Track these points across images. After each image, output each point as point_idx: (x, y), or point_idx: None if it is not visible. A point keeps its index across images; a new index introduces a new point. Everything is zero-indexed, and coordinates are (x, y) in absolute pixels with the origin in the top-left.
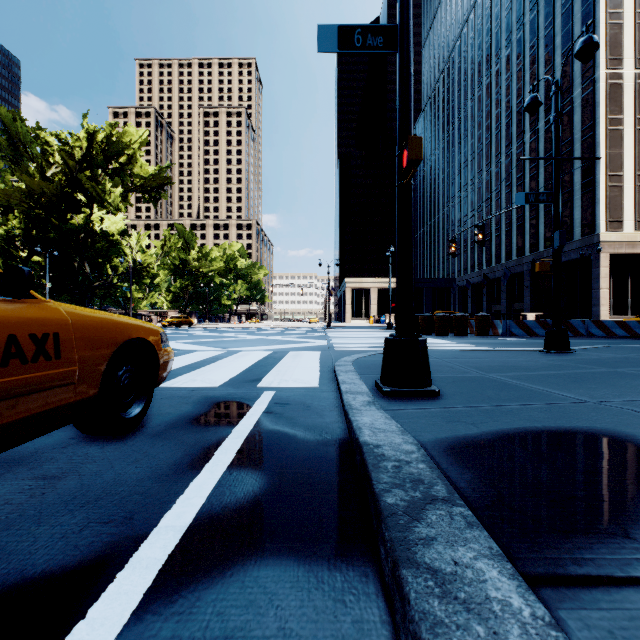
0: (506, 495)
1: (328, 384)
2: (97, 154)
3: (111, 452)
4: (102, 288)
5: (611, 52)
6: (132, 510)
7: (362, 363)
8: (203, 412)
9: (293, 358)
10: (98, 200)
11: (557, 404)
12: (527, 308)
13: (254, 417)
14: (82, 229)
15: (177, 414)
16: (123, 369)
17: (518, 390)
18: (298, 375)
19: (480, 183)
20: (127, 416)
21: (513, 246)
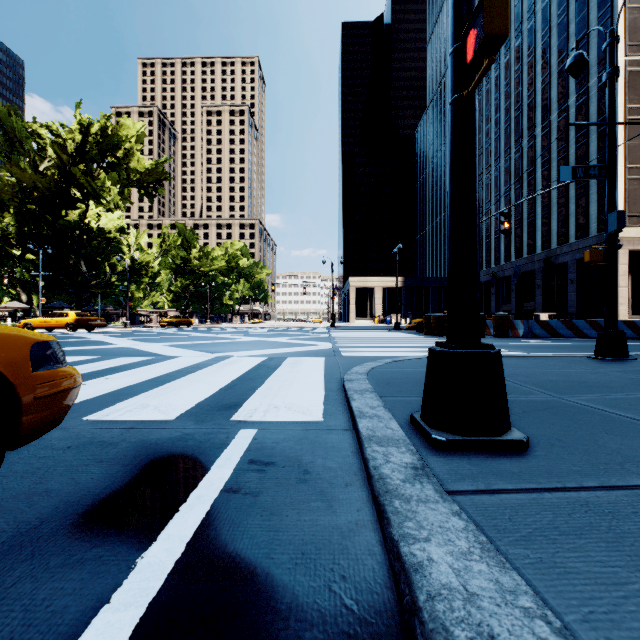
0: None
1: (337, 414)
2: (91, 147)
3: None
4: (99, 287)
5: (630, 38)
6: None
7: (379, 376)
8: (112, 489)
9: (291, 367)
10: (93, 195)
11: None
12: (538, 308)
13: (199, 508)
14: (77, 226)
15: (60, 495)
16: None
17: None
18: (294, 396)
19: (488, 179)
20: None
21: (523, 243)
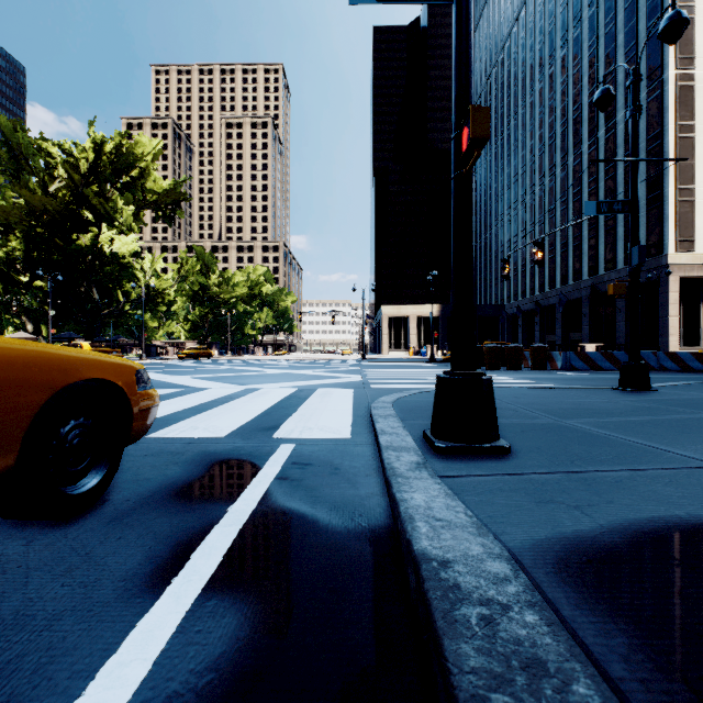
0: None
1: (363, 434)
2: (105, 166)
3: (37, 552)
4: (112, 316)
5: (681, 50)
6: (12, 696)
7: (404, 405)
8: (194, 478)
9: (321, 398)
10: (107, 218)
11: (680, 469)
12: (585, 338)
13: (261, 486)
14: (89, 250)
15: (158, 481)
16: (70, 424)
17: (613, 445)
18: (326, 421)
19: (532, 199)
20: (76, 491)
21: (569, 269)
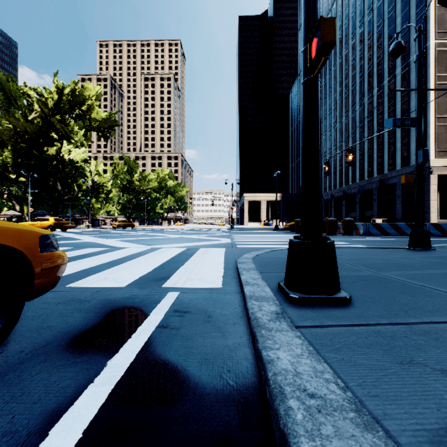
0: None
1: (231, 283)
2: (64, 103)
3: None
4: (70, 200)
5: (438, 27)
6: None
7: (261, 260)
8: (89, 326)
9: (202, 254)
10: (66, 137)
11: None
12: (375, 215)
13: (143, 336)
14: (54, 158)
15: (57, 329)
16: None
17: (431, 295)
18: (204, 273)
19: (340, 125)
20: None
21: (365, 170)
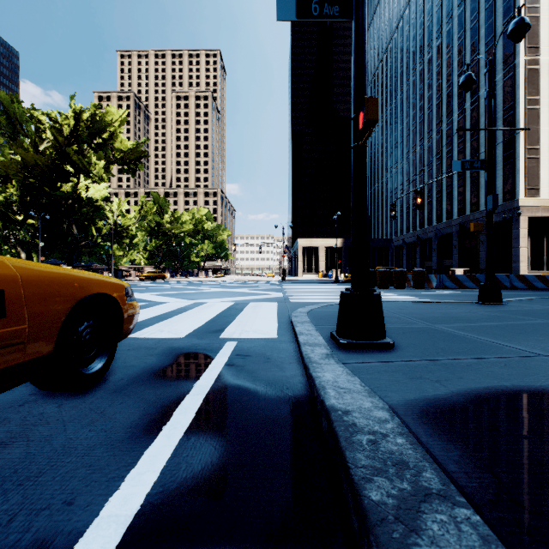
0: (509, 484)
1: (286, 335)
2: (83, 131)
3: (67, 411)
4: (88, 247)
5: (529, 41)
6: (74, 490)
7: (316, 314)
8: (166, 364)
9: (253, 309)
10: (84, 171)
11: (513, 358)
12: (455, 264)
13: (216, 370)
14: (70, 196)
15: (141, 367)
16: (84, 324)
17: (468, 342)
18: (258, 326)
19: (414, 156)
20: (88, 371)
21: (443, 210)
